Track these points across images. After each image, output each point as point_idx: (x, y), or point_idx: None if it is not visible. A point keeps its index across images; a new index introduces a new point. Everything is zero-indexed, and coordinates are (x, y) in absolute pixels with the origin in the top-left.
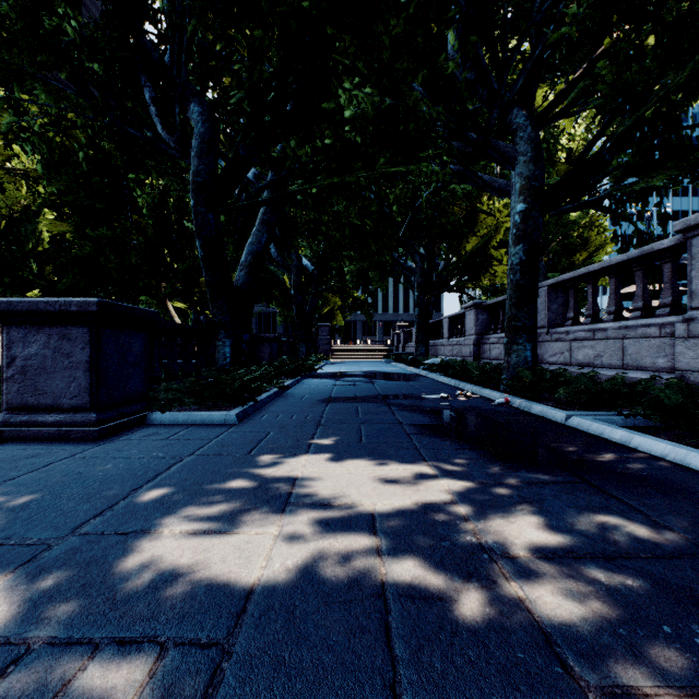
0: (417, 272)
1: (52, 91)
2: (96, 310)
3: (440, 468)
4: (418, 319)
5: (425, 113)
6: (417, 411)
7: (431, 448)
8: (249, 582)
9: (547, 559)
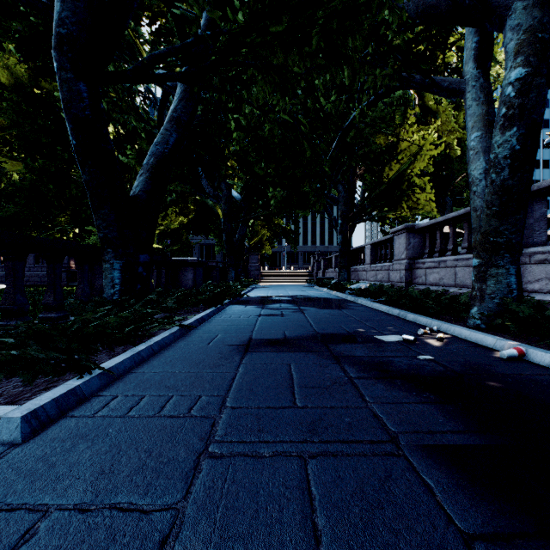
0: (341, 201)
1: None
2: None
3: None
4: (341, 246)
5: None
6: (396, 380)
7: None
8: None
9: None
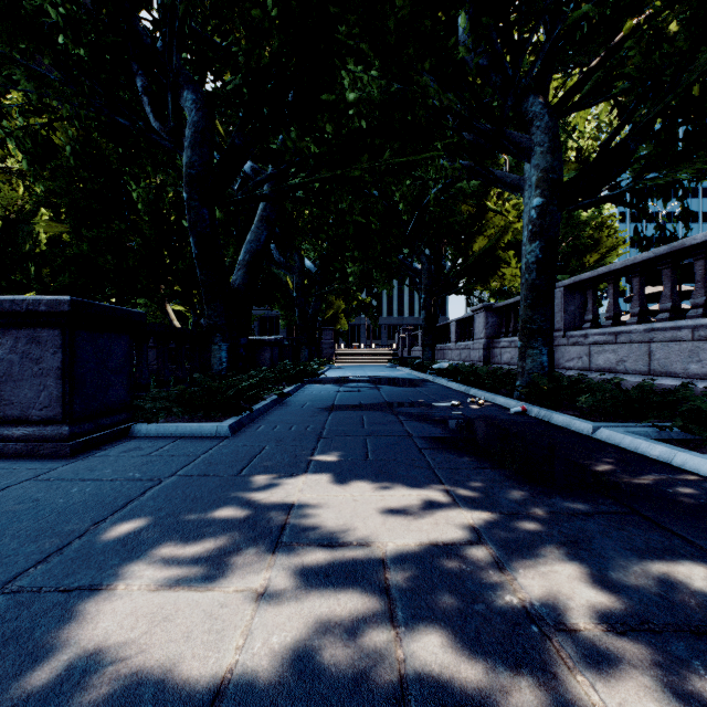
0: (424, 274)
1: (34, 75)
2: (68, 310)
3: (460, 493)
4: (425, 322)
5: (435, 98)
6: (428, 421)
7: (447, 466)
8: (217, 676)
9: (617, 634)
